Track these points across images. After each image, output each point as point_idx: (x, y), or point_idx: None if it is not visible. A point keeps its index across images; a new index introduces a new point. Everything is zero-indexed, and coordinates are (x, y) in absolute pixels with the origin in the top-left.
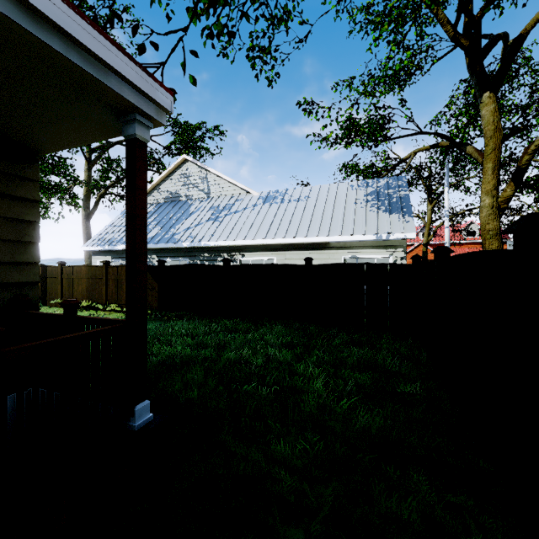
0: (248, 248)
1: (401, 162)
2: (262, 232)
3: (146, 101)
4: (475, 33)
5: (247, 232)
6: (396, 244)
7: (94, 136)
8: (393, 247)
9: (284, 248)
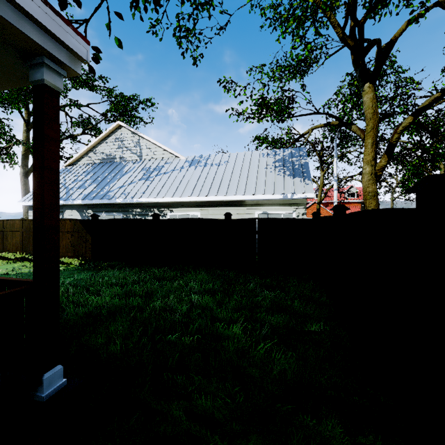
0: (175, 205)
1: (301, 137)
2: (188, 191)
3: (55, 44)
4: (359, 35)
5: (175, 191)
6: (298, 202)
7: (1, 81)
8: (296, 204)
9: (207, 205)
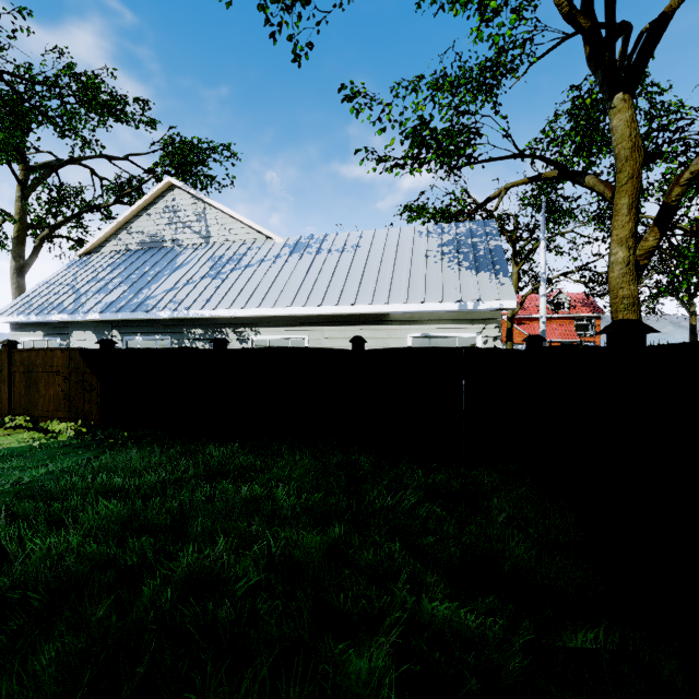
0: (264, 321)
1: (486, 203)
2: (286, 297)
3: None
4: None
5: (263, 297)
6: (486, 317)
7: None
8: (483, 321)
9: (320, 322)
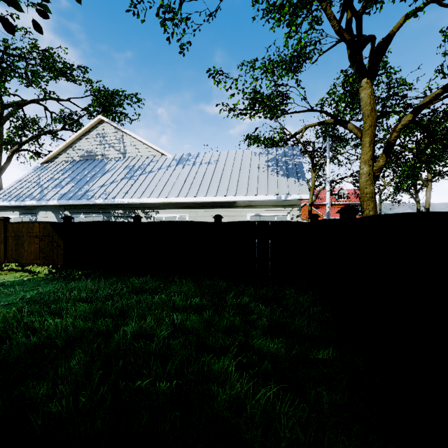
0: (161, 206)
1: (294, 136)
2: (175, 191)
3: None
4: (357, 26)
5: (160, 191)
6: (292, 204)
7: None
8: (290, 206)
9: (195, 206)
